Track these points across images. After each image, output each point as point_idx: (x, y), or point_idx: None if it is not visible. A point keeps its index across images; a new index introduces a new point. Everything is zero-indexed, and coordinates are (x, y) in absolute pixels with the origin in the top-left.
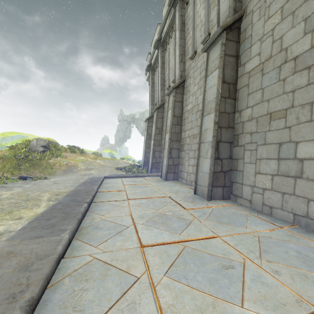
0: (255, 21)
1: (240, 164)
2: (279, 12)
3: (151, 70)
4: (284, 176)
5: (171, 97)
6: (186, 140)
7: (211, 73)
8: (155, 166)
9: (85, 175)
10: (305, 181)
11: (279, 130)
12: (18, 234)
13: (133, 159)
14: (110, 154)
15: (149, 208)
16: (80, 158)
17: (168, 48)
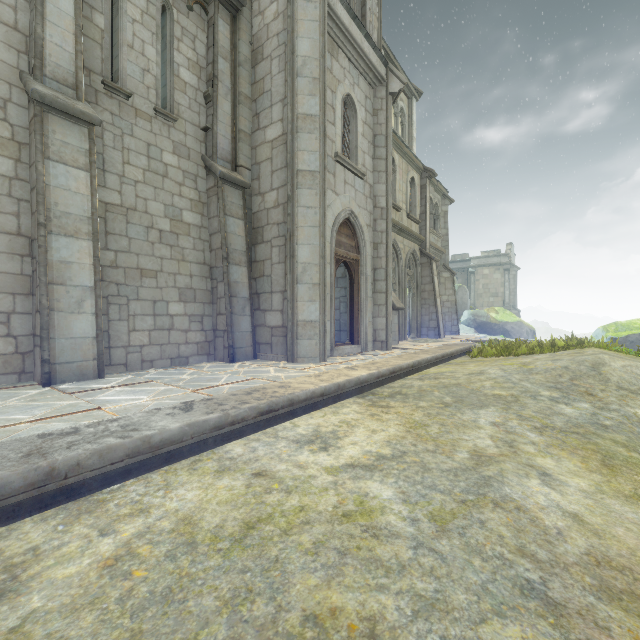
0: (109, 143)
1: (103, 322)
2: (142, 172)
3: None
4: (161, 330)
5: None
6: None
7: (63, 163)
8: None
9: None
10: (176, 332)
11: (153, 288)
12: (310, 387)
13: None
14: None
15: (160, 390)
16: None
17: None
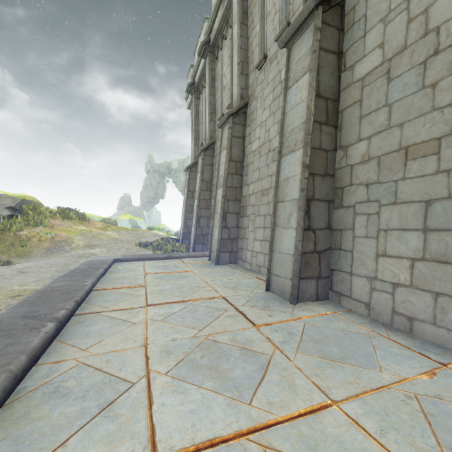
0: None
1: (346, 239)
2: None
3: (195, 92)
4: (438, 262)
5: (227, 130)
6: (250, 199)
7: (295, 82)
8: (200, 241)
9: (82, 257)
10: None
11: (426, 177)
12: None
13: (168, 229)
14: (131, 222)
15: (185, 326)
16: (77, 228)
17: (221, 55)
